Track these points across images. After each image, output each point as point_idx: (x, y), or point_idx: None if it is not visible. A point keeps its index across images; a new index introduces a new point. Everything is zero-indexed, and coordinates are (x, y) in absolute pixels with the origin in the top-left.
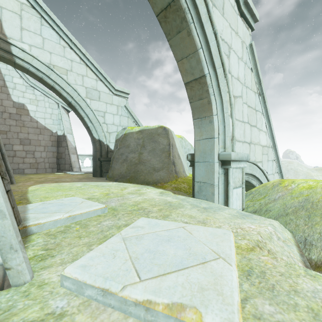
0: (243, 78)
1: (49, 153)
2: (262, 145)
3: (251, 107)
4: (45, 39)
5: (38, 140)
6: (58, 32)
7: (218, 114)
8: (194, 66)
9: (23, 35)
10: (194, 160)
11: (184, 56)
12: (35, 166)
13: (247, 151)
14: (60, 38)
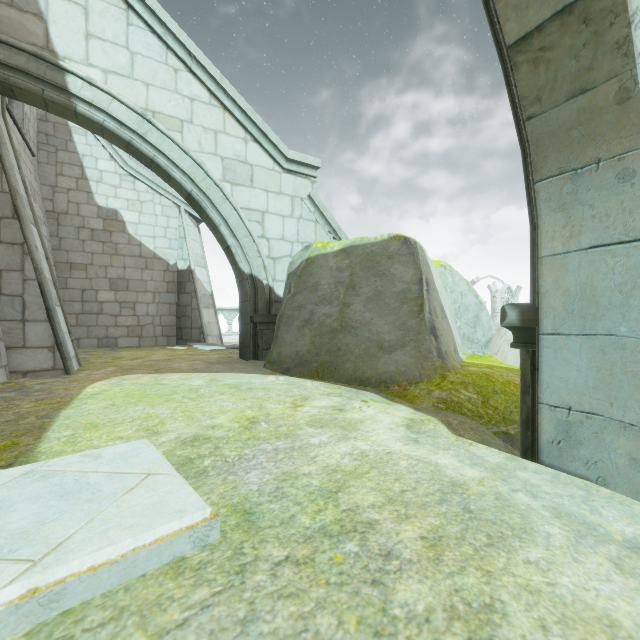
0: None
1: (162, 307)
2: None
3: None
4: (135, 56)
5: (142, 281)
6: (163, 37)
7: None
8: None
9: (91, 50)
10: (540, 326)
11: None
12: (137, 333)
13: None
14: (167, 51)
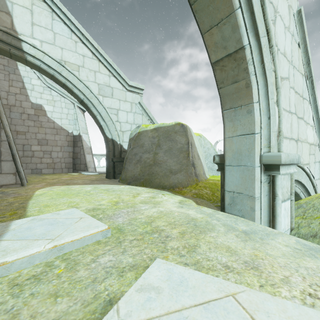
0: (290, 54)
1: (65, 153)
2: (310, 143)
3: (298, 94)
4: (56, 34)
5: (55, 140)
6: (70, 26)
7: (260, 101)
8: (228, 36)
9: (34, 31)
10: (225, 163)
11: (214, 23)
12: (52, 166)
13: (294, 151)
14: (71, 33)
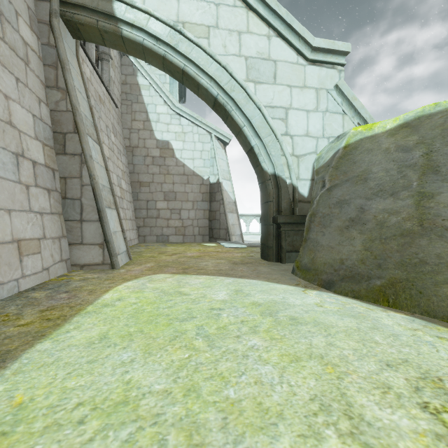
0: None
1: (199, 212)
2: None
3: None
4: None
5: (185, 193)
6: None
7: None
8: None
9: None
10: None
11: None
12: (181, 232)
13: None
14: None
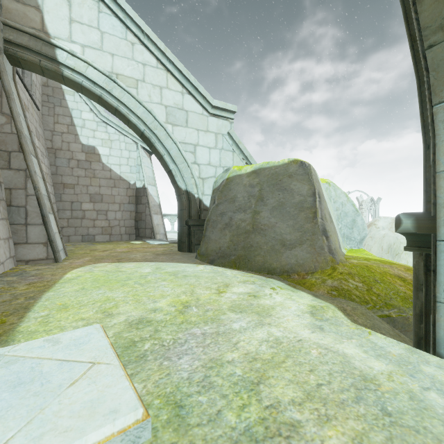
0: None
1: (125, 213)
2: None
3: None
4: (104, 34)
5: (112, 195)
6: (123, 20)
7: None
8: None
9: (73, 31)
10: (437, 233)
11: None
12: (108, 232)
13: None
14: (126, 30)
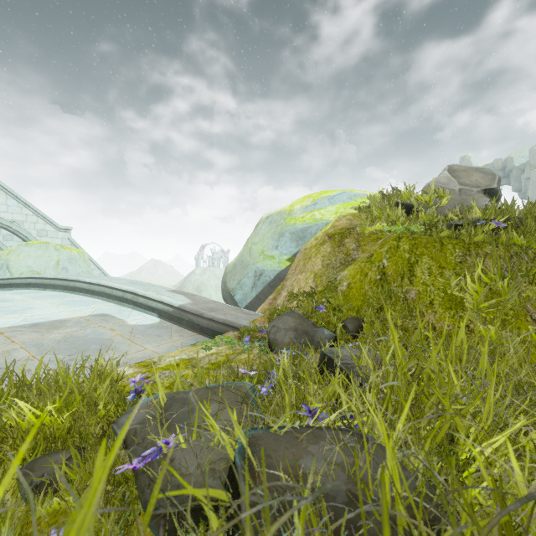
0: None
1: None
2: None
3: None
4: None
5: None
6: None
7: None
8: None
9: None
10: None
11: None
12: None
13: None
14: None
